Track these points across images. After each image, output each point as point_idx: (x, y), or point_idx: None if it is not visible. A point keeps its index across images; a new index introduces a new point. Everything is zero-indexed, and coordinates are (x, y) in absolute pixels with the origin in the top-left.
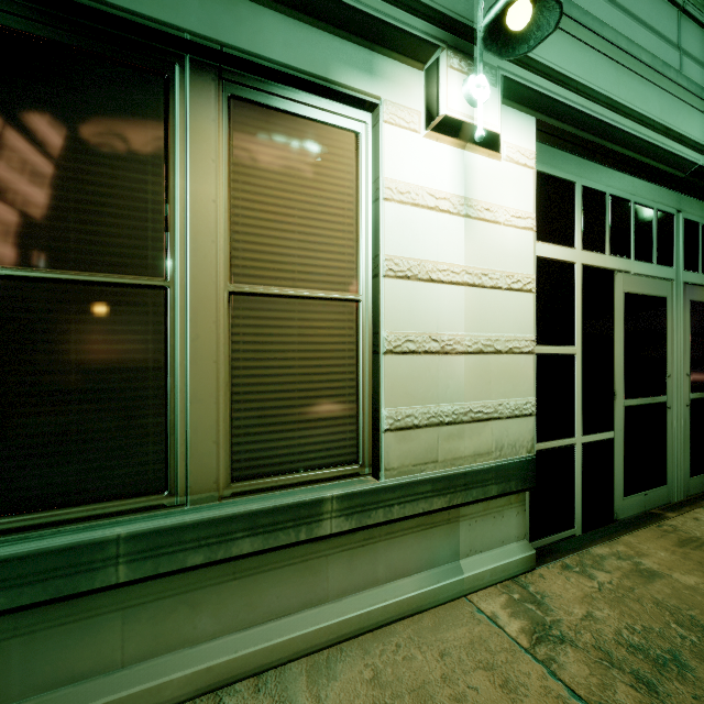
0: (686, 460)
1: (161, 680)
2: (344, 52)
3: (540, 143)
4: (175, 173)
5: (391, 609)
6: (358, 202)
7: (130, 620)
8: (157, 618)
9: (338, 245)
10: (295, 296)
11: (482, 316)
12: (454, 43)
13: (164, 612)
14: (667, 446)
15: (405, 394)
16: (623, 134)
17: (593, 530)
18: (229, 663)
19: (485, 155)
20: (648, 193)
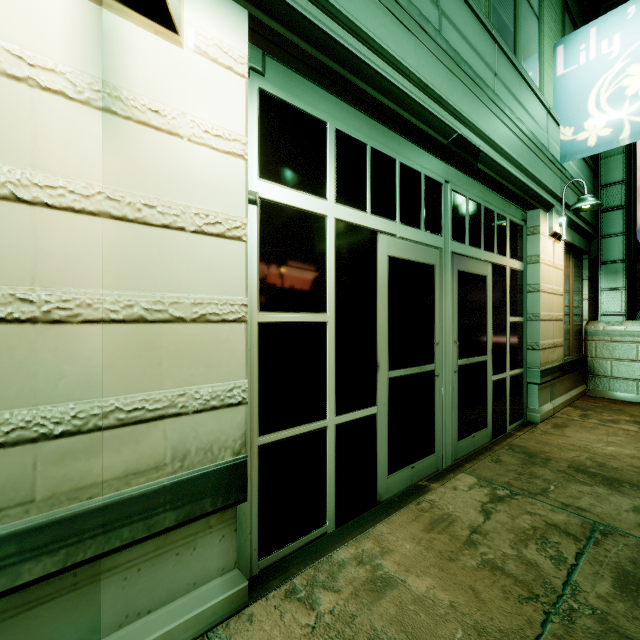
0: (455, 425)
1: None
2: None
3: (276, 61)
4: None
5: None
6: None
7: None
8: None
9: None
10: None
11: (144, 266)
12: None
13: None
14: (435, 414)
15: None
16: (373, 73)
17: (350, 521)
18: None
19: (150, 30)
20: (415, 156)
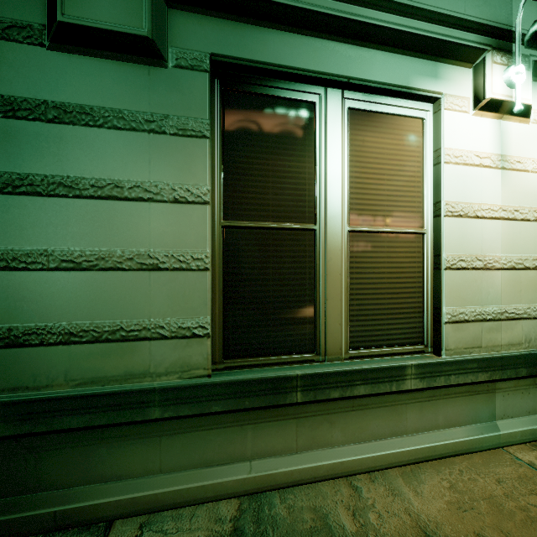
0: None
1: (317, 463)
2: (419, 67)
3: None
4: (319, 160)
5: (449, 447)
6: (423, 166)
7: (300, 425)
8: (313, 427)
9: (411, 196)
10: (385, 232)
11: (514, 241)
12: (497, 45)
13: (316, 424)
14: None
15: (458, 298)
16: None
17: None
18: (352, 462)
19: (517, 121)
20: None
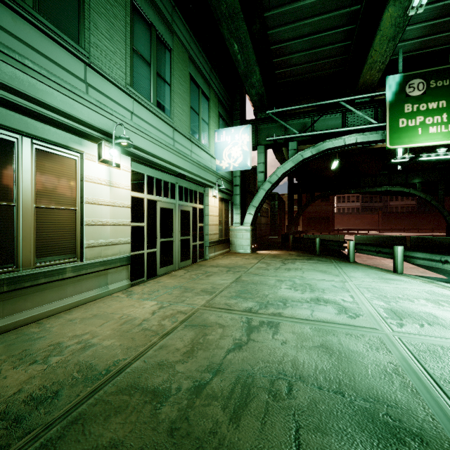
0: (179, 257)
1: (17, 319)
2: (73, 138)
3: (134, 162)
4: (17, 171)
5: (87, 299)
6: (76, 180)
7: (5, 304)
8: (14, 303)
9: (70, 193)
10: (56, 208)
11: (115, 214)
12: (107, 139)
13: (16, 301)
14: (173, 253)
15: (91, 237)
16: (157, 163)
17: (150, 278)
18: (38, 315)
19: (116, 168)
20: (167, 177)
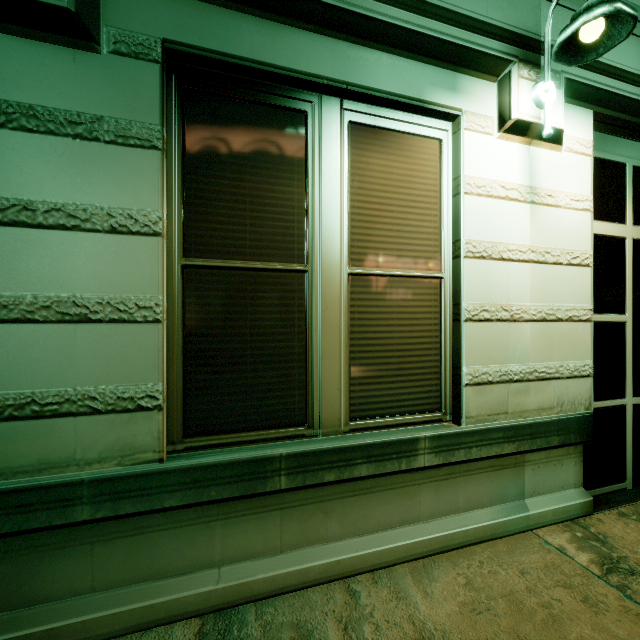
0: None
1: (307, 564)
2: (434, 76)
3: (593, 131)
4: (312, 184)
5: (470, 534)
6: (441, 197)
7: (285, 518)
8: (303, 519)
9: (426, 233)
10: (394, 275)
11: (545, 288)
12: (524, 56)
13: (307, 514)
14: None
15: (481, 355)
16: None
17: None
18: (352, 559)
19: (548, 148)
20: None
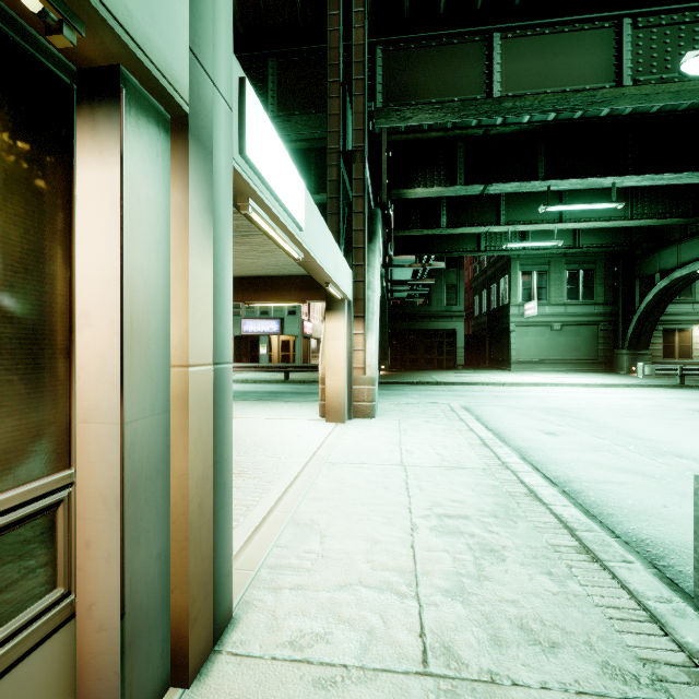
0: None
1: None
2: (689, 326)
3: None
4: (674, 337)
5: None
6: (690, 337)
7: None
8: None
9: (688, 341)
10: (683, 345)
11: None
12: None
13: None
14: None
15: (695, 353)
16: None
17: None
18: None
19: None
20: None
